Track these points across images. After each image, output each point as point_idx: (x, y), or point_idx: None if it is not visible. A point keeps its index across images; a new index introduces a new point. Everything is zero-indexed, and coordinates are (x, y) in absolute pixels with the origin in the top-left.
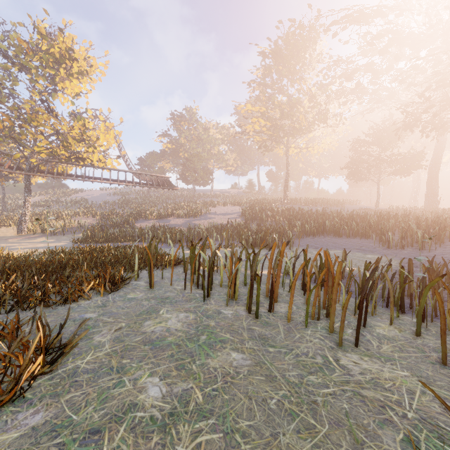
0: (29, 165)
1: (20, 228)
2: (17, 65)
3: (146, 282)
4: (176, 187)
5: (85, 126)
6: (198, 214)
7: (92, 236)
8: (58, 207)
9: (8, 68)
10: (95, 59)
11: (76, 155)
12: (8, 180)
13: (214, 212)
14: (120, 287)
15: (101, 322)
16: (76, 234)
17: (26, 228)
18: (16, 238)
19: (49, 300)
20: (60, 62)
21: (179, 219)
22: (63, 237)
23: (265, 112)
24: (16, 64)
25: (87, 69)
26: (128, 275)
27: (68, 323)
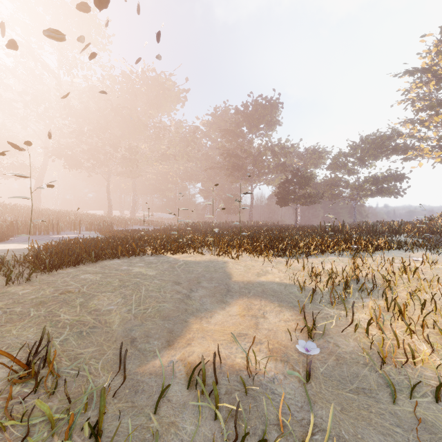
0: None
1: None
2: None
3: None
4: None
5: None
6: None
7: None
8: None
9: None
10: None
11: None
12: None
13: None
14: None
15: None
16: None
17: None
18: None
19: None
20: None
21: None
22: None
23: None
24: None
25: None
26: None
27: None
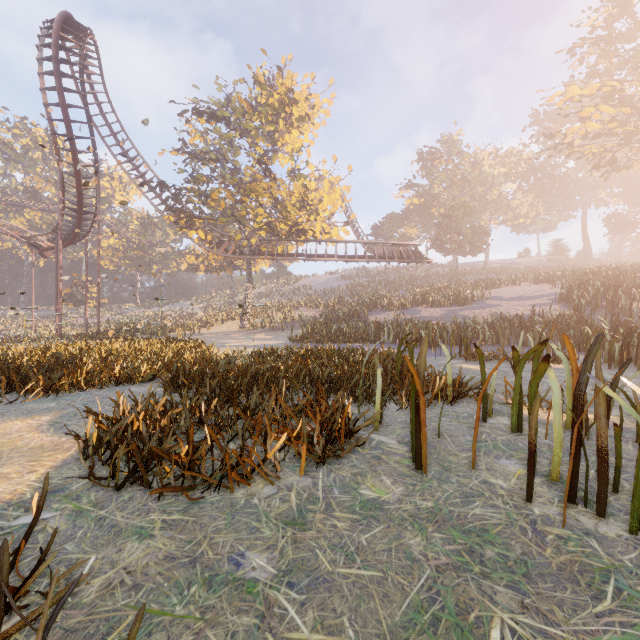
0: (250, 248)
1: (242, 322)
2: (238, 130)
3: (401, 440)
4: (428, 259)
5: (306, 187)
6: (468, 300)
7: (312, 333)
8: (280, 298)
9: (231, 137)
10: (317, 96)
11: (296, 227)
12: (235, 269)
13: (497, 296)
14: (343, 454)
15: (274, 634)
16: (296, 330)
17: (247, 322)
18: (238, 333)
19: (207, 461)
20: (280, 112)
21: (435, 308)
22: (282, 333)
23: (614, 90)
24: (237, 129)
25: (309, 113)
26: (360, 411)
27: (191, 590)
